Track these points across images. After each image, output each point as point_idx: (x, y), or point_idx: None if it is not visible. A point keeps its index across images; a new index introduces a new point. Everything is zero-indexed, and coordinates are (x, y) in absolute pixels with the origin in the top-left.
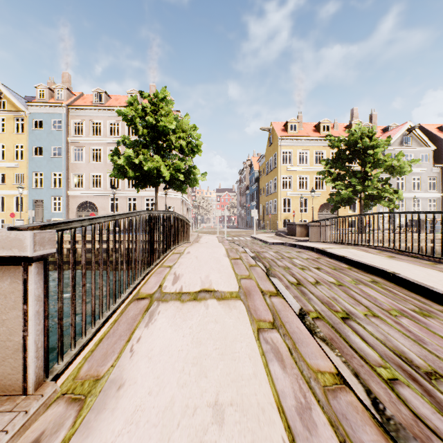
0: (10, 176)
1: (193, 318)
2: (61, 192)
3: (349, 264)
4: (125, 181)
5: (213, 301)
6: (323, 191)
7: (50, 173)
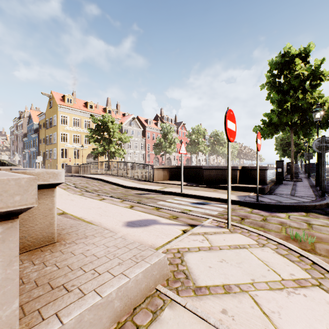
0: None
1: None
2: None
3: (93, 179)
4: None
5: None
6: (90, 145)
7: None
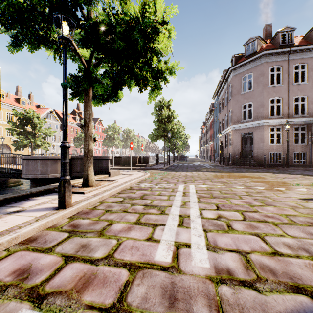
0: None
1: None
2: None
3: None
4: None
5: None
6: (1, 136)
7: None
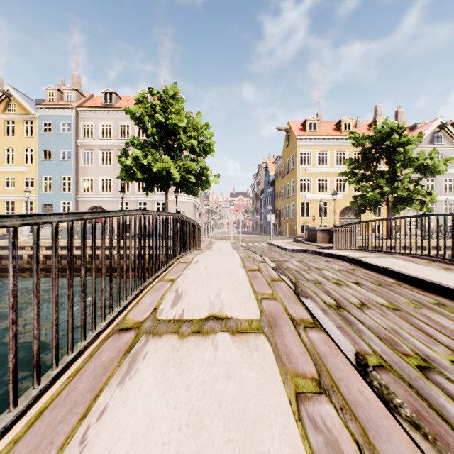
0: (20, 181)
1: (194, 367)
2: (71, 196)
3: (396, 278)
4: (135, 184)
5: (225, 336)
6: (345, 194)
7: (60, 177)
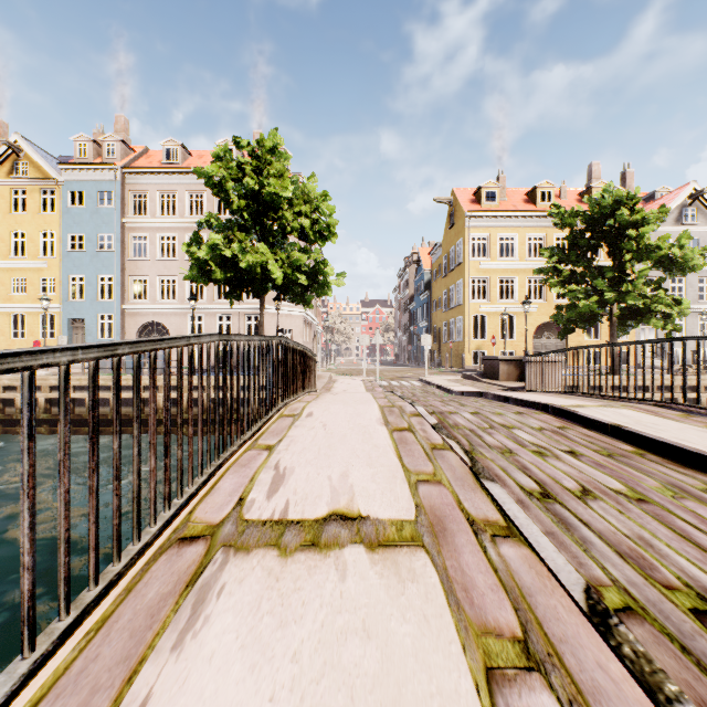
0: (34, 283)
1: (305, 614)
2: (113, 306)
3: (634, 444)
4: (214, 288)
5: (358, 552)
6: (542, 303)
7: (96, 276)
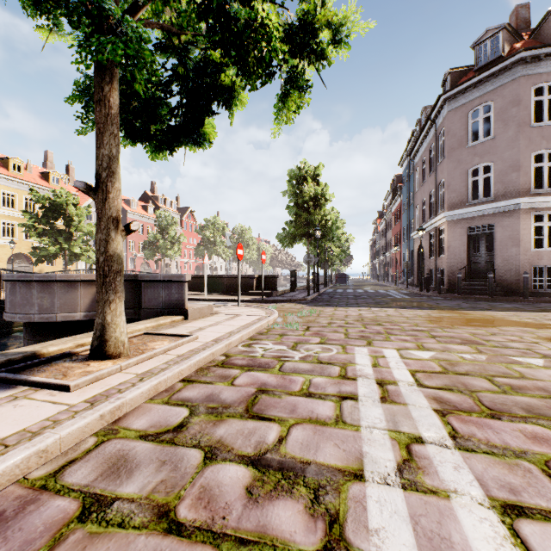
0: None
1: None
2: None
3: None
4: None
5: None
6: (15, 240)
7: None
